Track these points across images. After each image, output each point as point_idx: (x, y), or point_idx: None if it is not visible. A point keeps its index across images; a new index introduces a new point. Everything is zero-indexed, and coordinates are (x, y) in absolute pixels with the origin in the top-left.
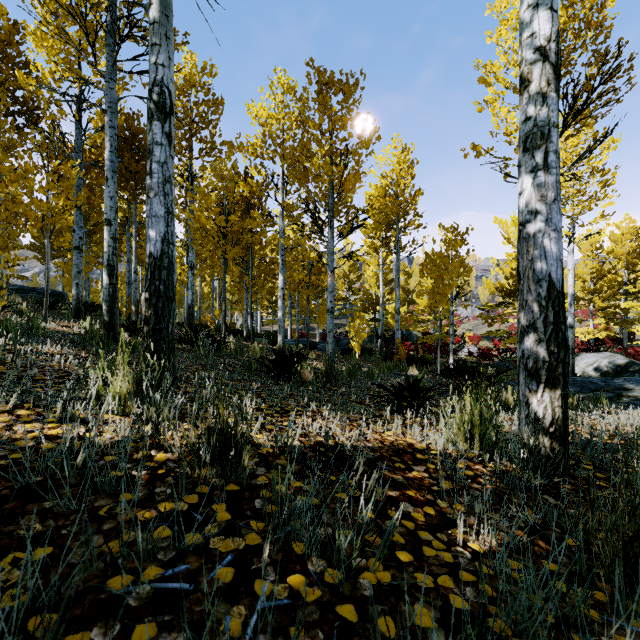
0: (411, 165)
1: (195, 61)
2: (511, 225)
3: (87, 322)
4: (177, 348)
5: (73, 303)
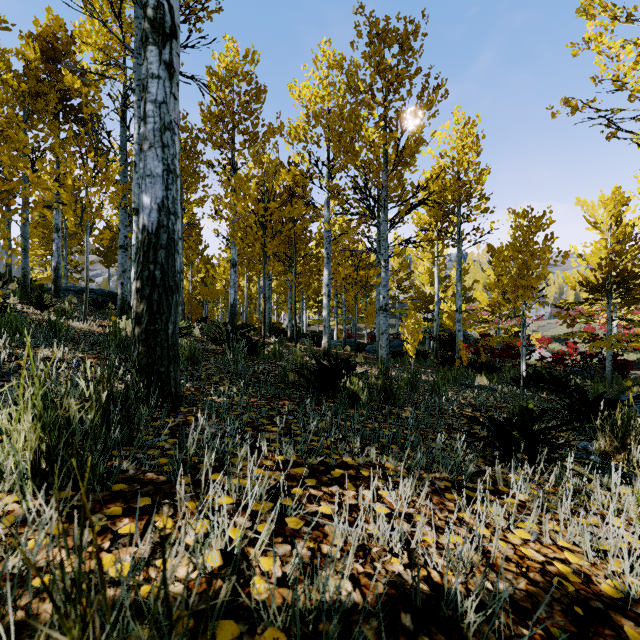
0: (476, 139)
1: (237, 49)
2: (599, 206)
3: (123, 322)
4: (210, 350)
5: (118, 302)
